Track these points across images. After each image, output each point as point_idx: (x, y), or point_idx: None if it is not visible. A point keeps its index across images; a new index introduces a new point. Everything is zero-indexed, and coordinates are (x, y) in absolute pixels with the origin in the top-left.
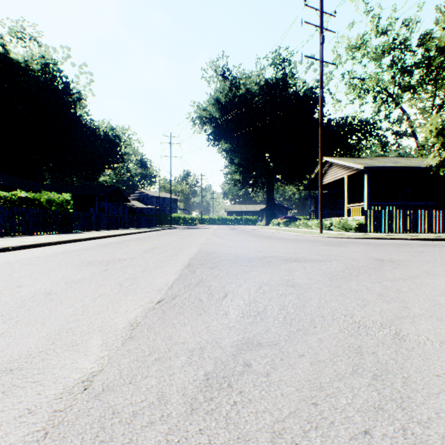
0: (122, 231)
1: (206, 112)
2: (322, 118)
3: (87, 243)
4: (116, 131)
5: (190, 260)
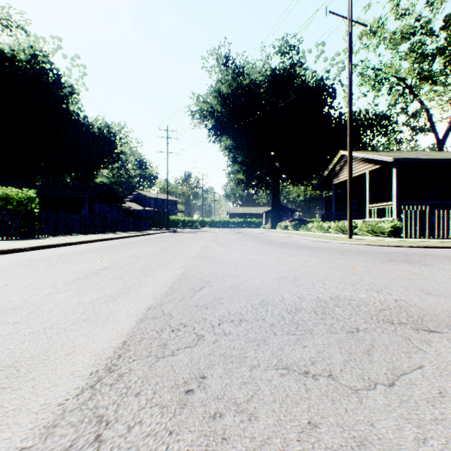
0: (100, 236)
1: (207, 104)
2: (351, 92)
3: (18, 256)
4: (111, 128)
5: (139, 320)
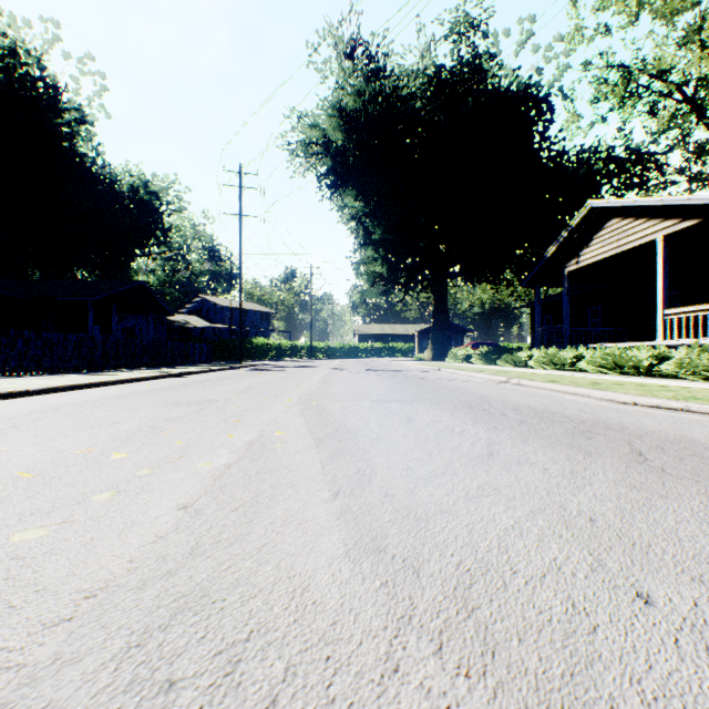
0: (7, 385)
1: (317, 131)
2: None
3: None
4: (151, 185)
5: None
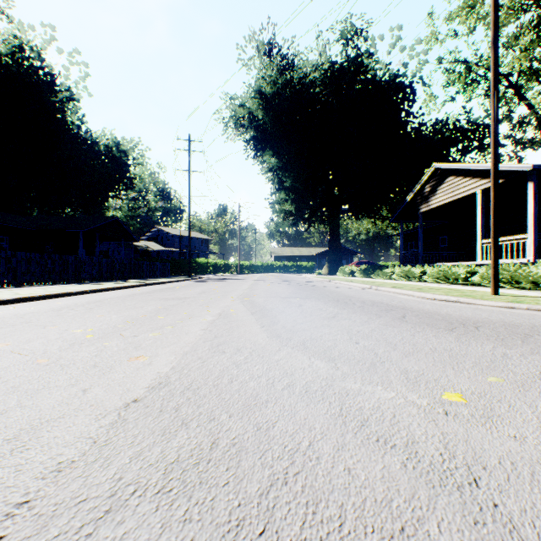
0: (56, 289)
1: (244, 109)
2: (497, 28)
3: None
4: (121, 145)
5: None
